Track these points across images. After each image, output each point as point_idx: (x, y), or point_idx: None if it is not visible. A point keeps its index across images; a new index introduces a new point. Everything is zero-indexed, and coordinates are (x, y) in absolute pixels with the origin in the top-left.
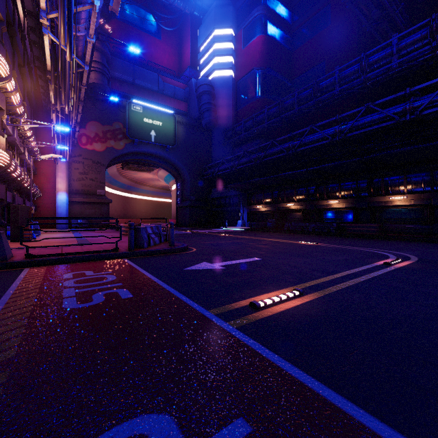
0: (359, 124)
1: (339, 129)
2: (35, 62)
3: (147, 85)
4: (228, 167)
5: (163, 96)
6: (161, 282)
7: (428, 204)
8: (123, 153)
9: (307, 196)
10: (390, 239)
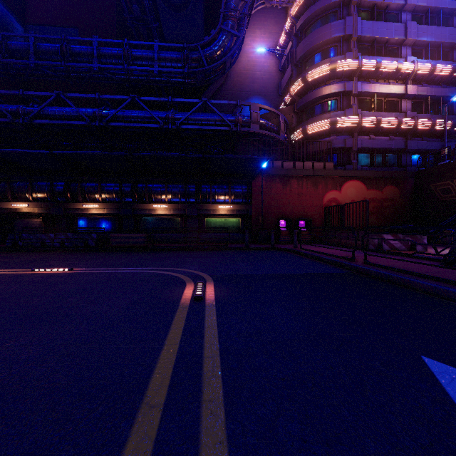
0: (124, 116)
1: (100, 111)
2: None
3: None
4: None
5: None
6: None
7: (183, 215)
8: None
9: (52, 194)
10: (158, 250)
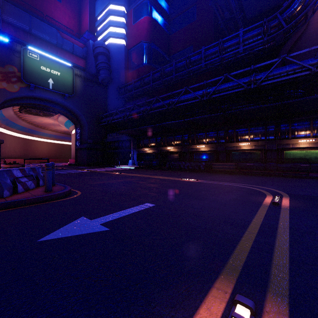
0: (220, 89)
1: (206, 91)
2: None
3: (45, 37)
4: (121, 116)
5: (62, 50)
6: None
7: (263, 149)
8: (18, 96)
9: (182, 141)
10: (243, 174)
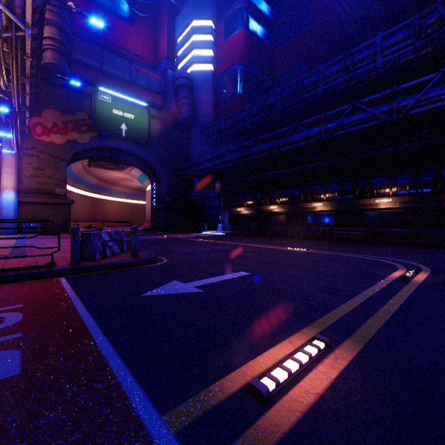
0: (345, 123)
1: (324, 127)
2: None
3: (117, 73)
4: (207, 166)
5: (136, 87)
6: (95, 328)
7: (413, 207)
8: (88, 148)
9: (291, 198)
10: (379, 243)
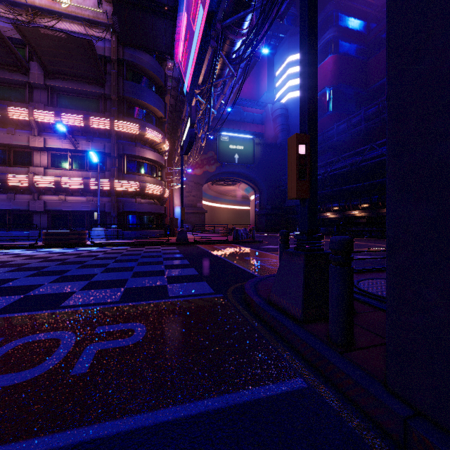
0: None
1: None
2: (167, 126)
3: (232, 118)
4: None
5: (244, 124)
6: (252, 249)
7: None
8: (214, 174)
9: (370, 204)
10: None
